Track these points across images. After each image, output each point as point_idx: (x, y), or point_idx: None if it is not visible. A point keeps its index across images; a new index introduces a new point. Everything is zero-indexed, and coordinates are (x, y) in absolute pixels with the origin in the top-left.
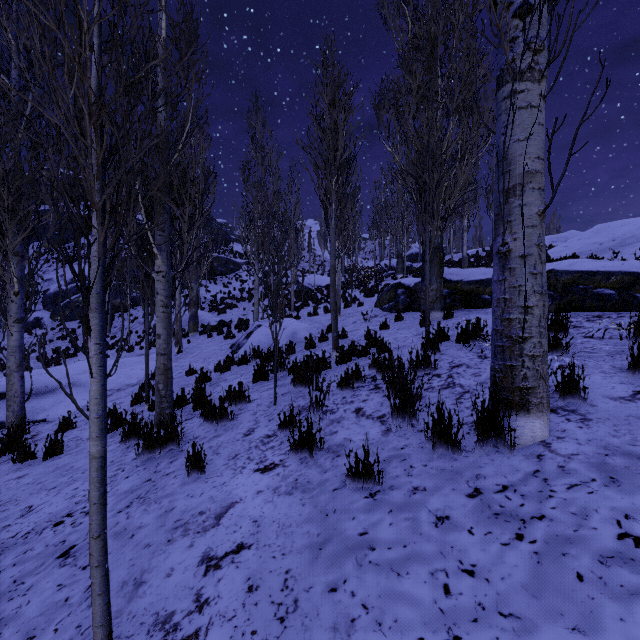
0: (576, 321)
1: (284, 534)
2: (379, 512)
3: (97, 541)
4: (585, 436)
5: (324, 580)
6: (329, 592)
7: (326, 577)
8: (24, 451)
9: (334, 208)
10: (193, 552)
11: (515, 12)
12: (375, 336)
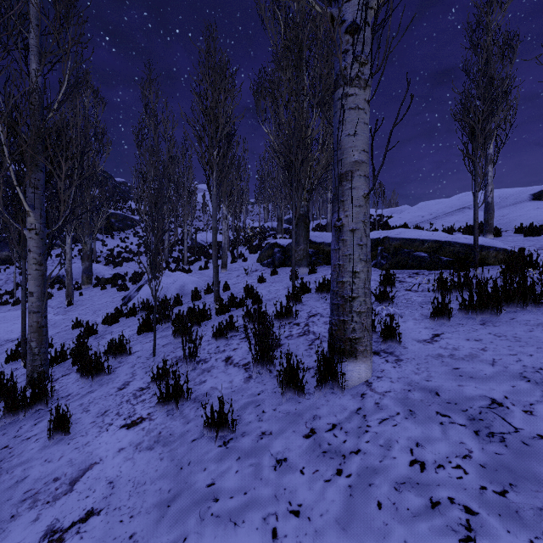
0: (402, 277)
1: (137, 494)
2: (228, 460)
3: None
4: (397, 375)
5: (165, 541)
6: None
7: (168, 537)
8: None
9: (215, 177)
10: (37, 527)
11: (347, 29)
12: (252, 289)
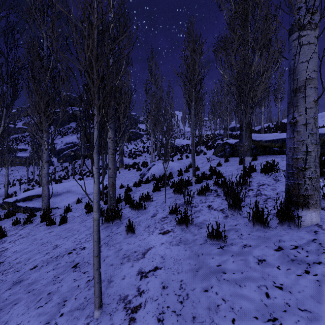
0: None
1: (177, 263)
2: (226, 256)
3: (96, 258)
4: None
5: (201, 286)
6: (204, 291)
7: (201, 284)
8: (51, 221)
9: (193, 104)
10: (133, 269)
11: None
12: (215, 169)
